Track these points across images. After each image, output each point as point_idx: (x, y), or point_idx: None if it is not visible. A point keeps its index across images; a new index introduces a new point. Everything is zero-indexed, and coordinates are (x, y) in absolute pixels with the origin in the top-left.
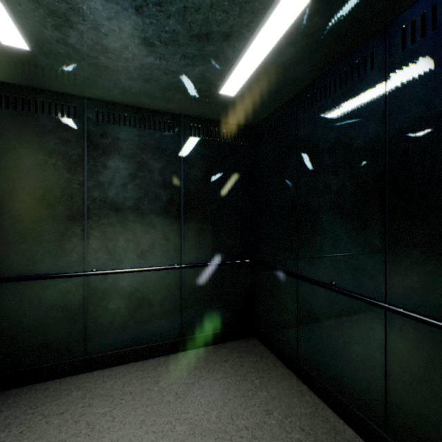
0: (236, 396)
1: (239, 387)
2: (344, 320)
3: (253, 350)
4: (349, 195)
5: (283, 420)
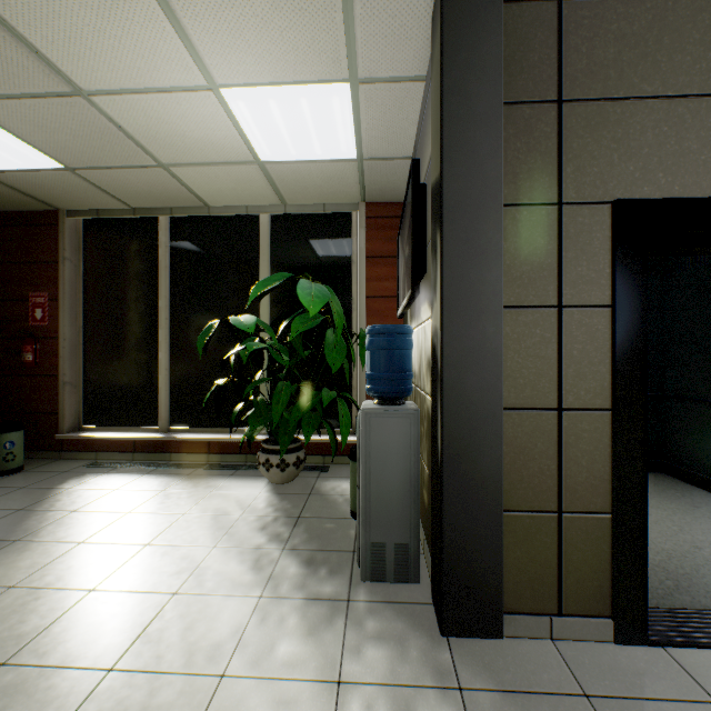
0: (659, 497)
1: (659, 494)
2: None
3: (664, 480)
4: None
5: None
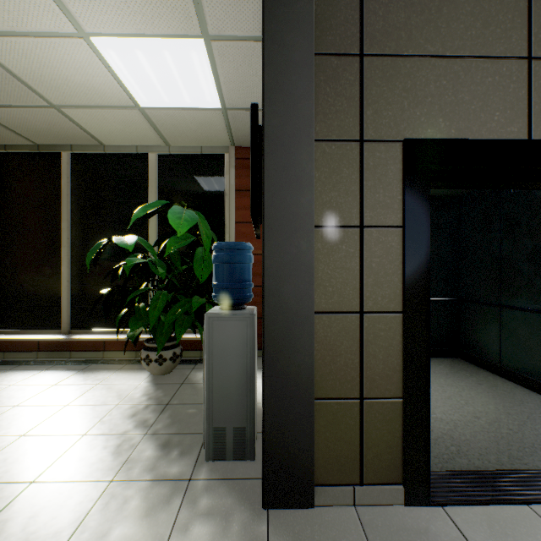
0: (453, 377)
1: (454, 374)
2: (537, 330)
3: (459, 363)
4: (540, 252)
5: (490, 387)
